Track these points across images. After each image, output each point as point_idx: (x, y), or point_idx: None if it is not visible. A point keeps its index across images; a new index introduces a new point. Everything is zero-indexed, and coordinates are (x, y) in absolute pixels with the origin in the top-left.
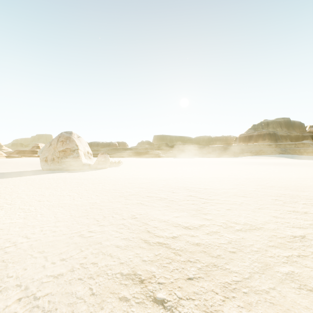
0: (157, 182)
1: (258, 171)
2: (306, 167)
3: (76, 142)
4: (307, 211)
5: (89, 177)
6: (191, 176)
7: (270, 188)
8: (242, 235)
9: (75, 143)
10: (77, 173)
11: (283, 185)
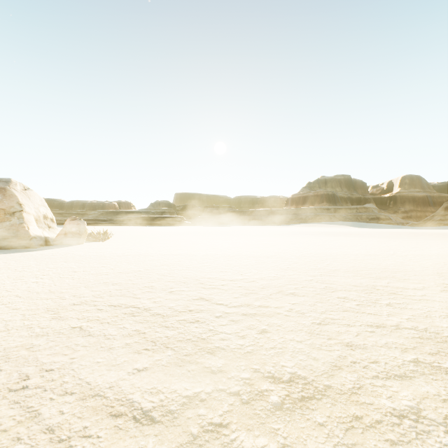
0: (153, 269)
1: (316, 245)
2: (372, 239)
3: (19, 197)
4: (398, 323)
5: (27, 263)
6: (218, 255)
7: (333, 274)
8: (284, 433)
9: (15, 199)
10: (9, 256)
11: (351, 267)
